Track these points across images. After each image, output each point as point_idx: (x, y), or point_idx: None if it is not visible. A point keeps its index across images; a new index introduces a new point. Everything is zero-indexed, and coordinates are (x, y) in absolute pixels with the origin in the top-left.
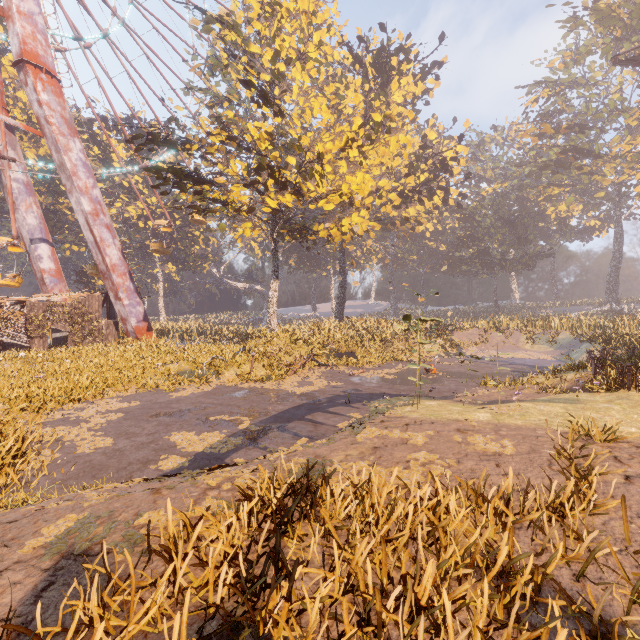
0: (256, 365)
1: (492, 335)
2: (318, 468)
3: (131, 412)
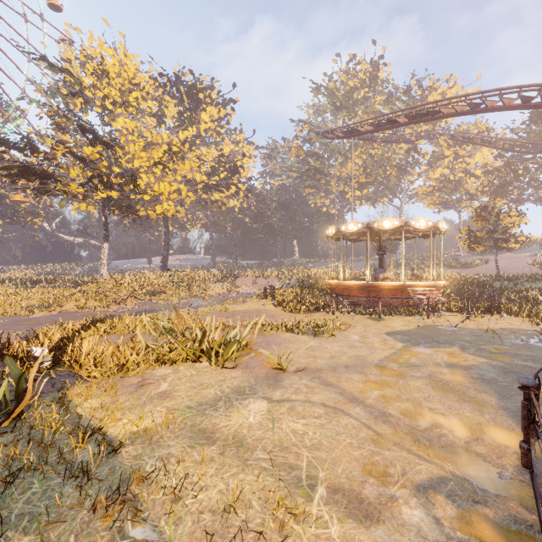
0: (90, 300)
1: (260, 280)
2: None
3: (5, 323)
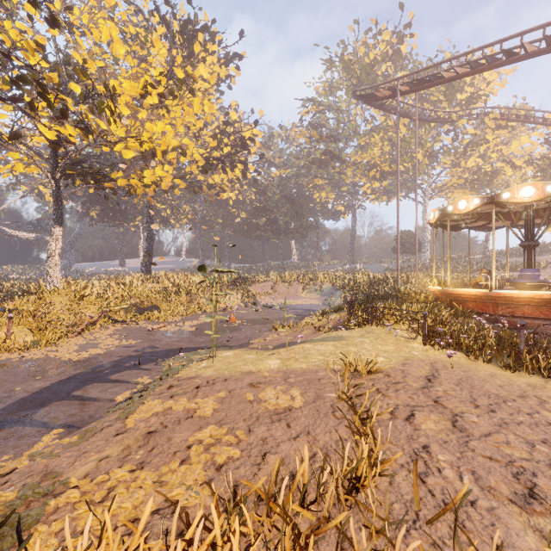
0: (19, 329)
1: (279, 286)
2: (31, 508)
3: None
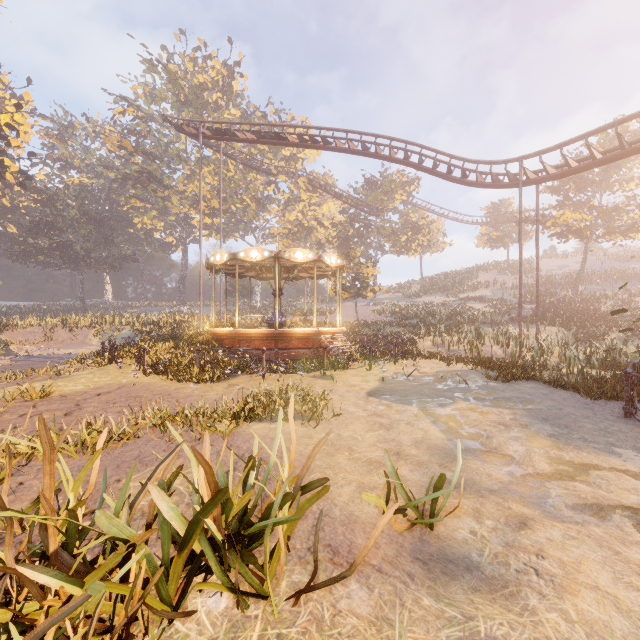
0: None
1: (59, 333)
2: None
3: None
